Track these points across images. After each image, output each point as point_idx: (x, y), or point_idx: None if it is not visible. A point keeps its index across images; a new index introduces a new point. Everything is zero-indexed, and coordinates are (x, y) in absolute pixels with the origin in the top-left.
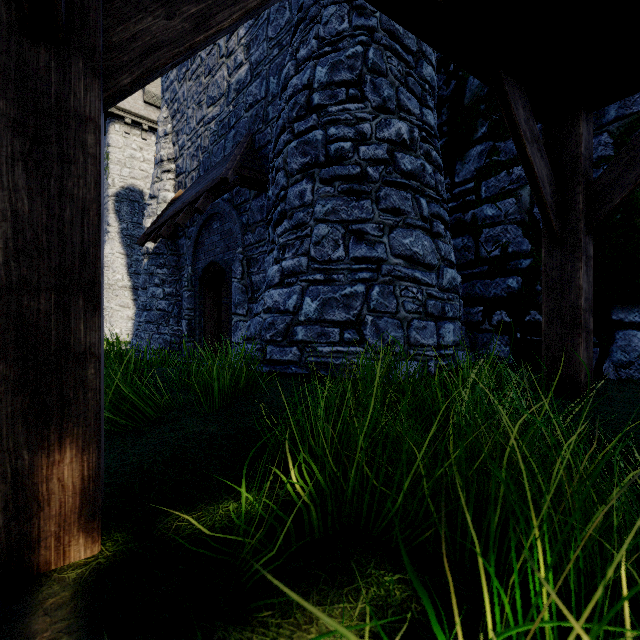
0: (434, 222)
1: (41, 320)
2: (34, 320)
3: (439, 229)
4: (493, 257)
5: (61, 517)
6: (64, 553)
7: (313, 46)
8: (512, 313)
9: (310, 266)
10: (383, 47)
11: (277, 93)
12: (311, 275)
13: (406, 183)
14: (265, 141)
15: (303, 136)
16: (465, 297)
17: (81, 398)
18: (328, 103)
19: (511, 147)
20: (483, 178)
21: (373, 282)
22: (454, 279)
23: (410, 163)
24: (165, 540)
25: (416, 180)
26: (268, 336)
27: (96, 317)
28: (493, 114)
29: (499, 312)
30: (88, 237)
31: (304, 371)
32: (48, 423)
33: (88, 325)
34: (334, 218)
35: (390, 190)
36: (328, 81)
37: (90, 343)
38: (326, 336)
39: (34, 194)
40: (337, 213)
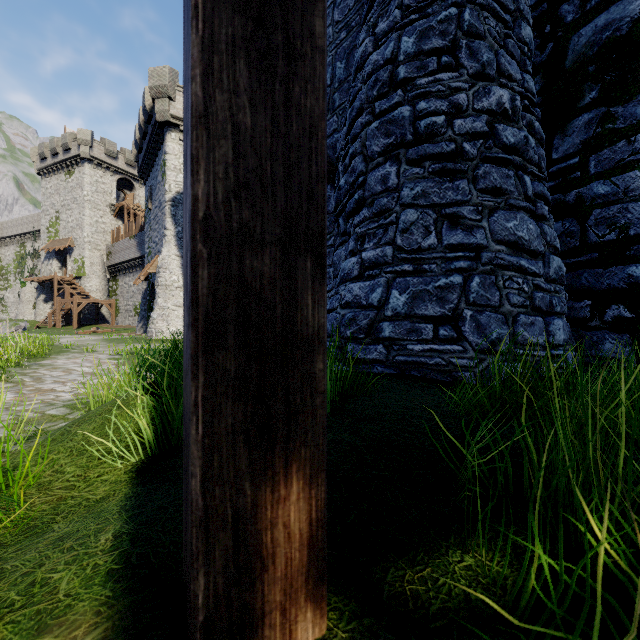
0: (538, 203)
1: (264, 288)
2: (257, 288)
3: (543, 211)
4: (607, 242)
5: (286, 580)
6: (290, 633)
7: (396, 16)
8: (635, 307)
9: (396, 256)
10: (479, 7)
11: (345, 78)
12: (398, 266)
13: (508, 158)
14: (331, 130)
15: (386, 115)
16: (566, 290)
17: (308, 405)
18: (416, 75)
19: (633, 111)
20: (592, 151)
21: (471, 272)
22: (560, 268)
23: (513, 135)
24: (413, 618)
25: (518, 155)
26: (348, 333)
27: (324, 287)
28: (607, 75)
29: (615, 306)
30: (316, 169)
31: (392, 371)
32: (272, 441)
33: (316, 298)
34: (424, 202)
35: (490, 167)
36: (416, 51)
37: (318, 324)
38: (417, 333)
39: (257, 101)
40: (427, 196)
